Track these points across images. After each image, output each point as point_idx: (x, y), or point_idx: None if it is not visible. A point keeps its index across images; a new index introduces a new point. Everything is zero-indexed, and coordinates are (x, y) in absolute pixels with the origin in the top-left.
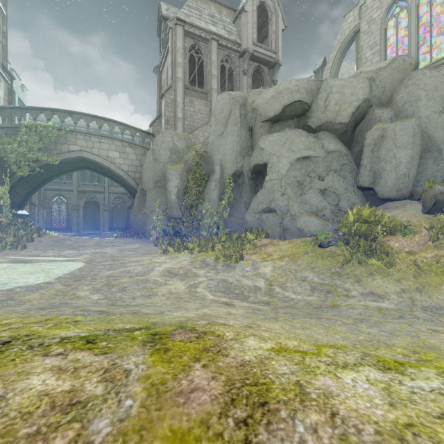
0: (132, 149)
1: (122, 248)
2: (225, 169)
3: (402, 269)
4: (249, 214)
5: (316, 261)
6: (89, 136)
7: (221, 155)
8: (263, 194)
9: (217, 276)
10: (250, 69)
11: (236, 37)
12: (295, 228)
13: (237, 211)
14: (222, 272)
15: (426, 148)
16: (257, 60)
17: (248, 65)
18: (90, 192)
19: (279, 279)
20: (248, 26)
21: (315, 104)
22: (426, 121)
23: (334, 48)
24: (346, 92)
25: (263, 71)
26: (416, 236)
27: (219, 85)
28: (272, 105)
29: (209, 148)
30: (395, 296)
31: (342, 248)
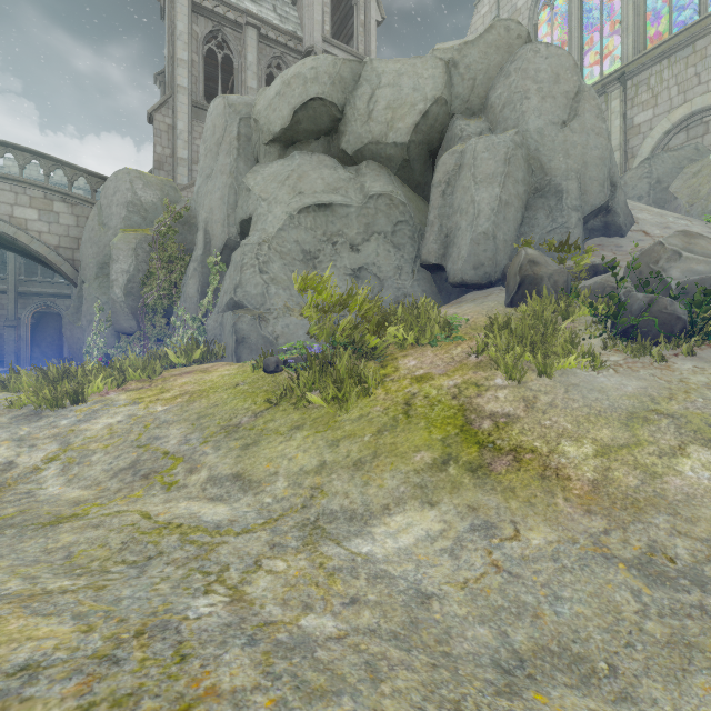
0: (68, 206)
1: None
2: (213, 239)
3: (369, 414)
4: (212, 316)
5: (230, 401)
6: None
7: (206, 212)
8: (229, 274)
9: None
10: None
11: (297, 27)
12: (259, 338)
13: None
14: None
15: (538, 189)
16: None
17: None
18: (43, 295)
19: (94, 444)
20: (313, 9)
21: (351, 107)
22: (536, 138)
23: None
24: (405, 85)
25: None
26: (460, 347)
27: None
28: (278, 108)
29: (193, 202)
30: (285, 483)
31: None
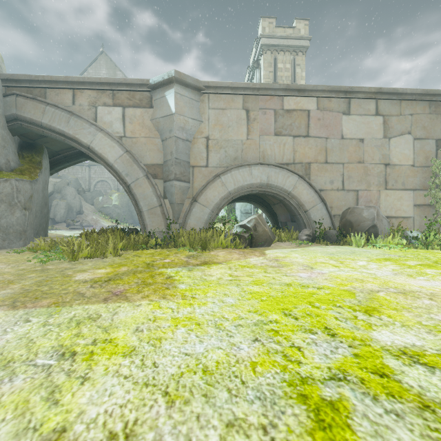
0: None
1: None
2: None
3: None
4: None
5: None
6: None
7: None
8: None
9: None
10: None
11: None
12: None
13: None
14: None
15: (70, 208)
16: None
17: None
18: None
19: None
20: None
21: None
22: (70, 201)
23: None
24: None
25: None
26: None
27: None
28: None
29: None
30: None
31: None
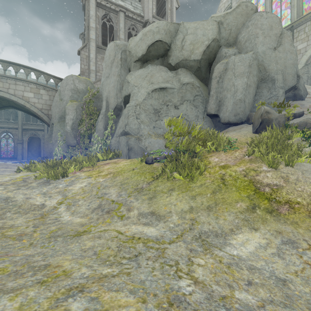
0: (46, 91)
1: (10, 169)
2: (110, 104)
3: (205, 184)
4: (113, 138)
5: (133, 176)
6: (6, 78)
7: (107, 93)
8: (122, 119)
9: (6, 193)
10: None
11: (141, 11)
12: (138, 148)
13: None
14: (21, 189)
15: (262, 79)
16: None
17: None
18: (33, 130)
19: (77, 196)
20: (148, 3)
21: (174, 44)
22: (262, 55)
23: None
24: (199, 33)
25: None
26: (237, 152)
27: None
28: (140, 46)
29: (100, 88)
30: (177, 217)
31: (166, 164)
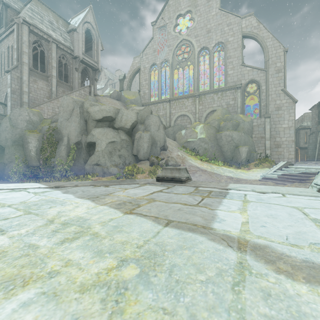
0: None
1: None
2: (71, 139)
3: None
4: (87, 166)
5: None
6: None
7: (68, 132)
8: (94, 157)
9: None
10: (80, 67)
11: (70, 44)
12: (108, 172)
13: (78, 163)
14: None
15: (153, 142)
16: (85, 63)
17: (78, 65)
18: None
19: None
20: (79, 42)
21: (117, 118)
22: (153, 133)
23: (129, 72)
24: (129, 116)
25: (89, 70)
26: (145, 174)
27: (57, 73)
28: (98, 114)
29: (58, 125)
30: None
31: (124, 179)
